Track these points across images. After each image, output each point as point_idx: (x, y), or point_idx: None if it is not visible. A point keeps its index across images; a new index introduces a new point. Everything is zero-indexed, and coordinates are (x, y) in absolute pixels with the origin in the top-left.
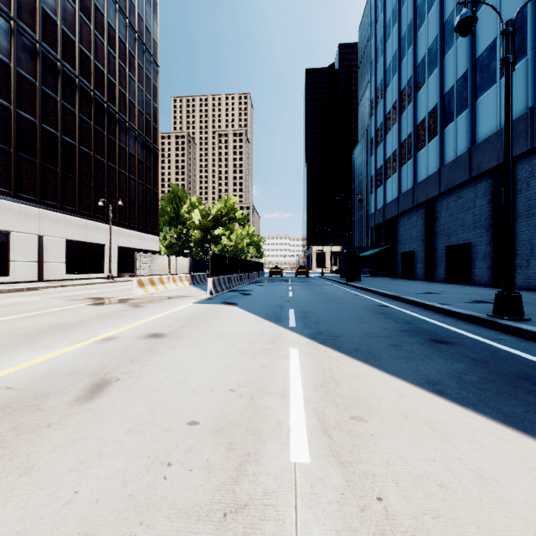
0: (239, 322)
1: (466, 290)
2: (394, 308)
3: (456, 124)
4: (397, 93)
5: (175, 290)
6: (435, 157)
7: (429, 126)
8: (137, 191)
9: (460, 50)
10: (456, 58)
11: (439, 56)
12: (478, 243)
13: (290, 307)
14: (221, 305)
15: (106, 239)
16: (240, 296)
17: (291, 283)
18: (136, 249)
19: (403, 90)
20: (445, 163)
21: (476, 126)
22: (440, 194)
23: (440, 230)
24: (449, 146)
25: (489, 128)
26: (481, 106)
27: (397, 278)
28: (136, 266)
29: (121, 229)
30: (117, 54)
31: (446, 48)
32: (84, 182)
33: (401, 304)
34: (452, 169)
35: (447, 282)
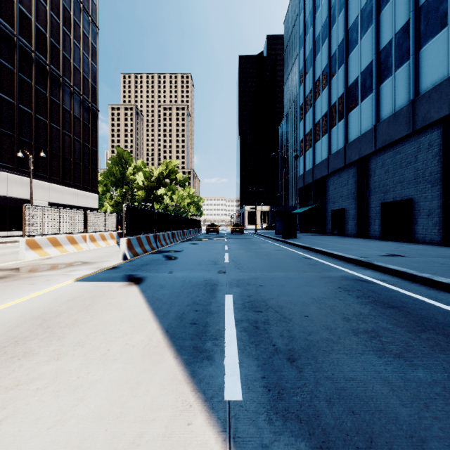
0: (90, 369)
1: (424, 249)
2: (388, 288)
3: (395, 78)
4: (327, 59)
5: (88, 251)
6: (369, 115)
7: (362, 85)
8: (73, 147)
9: (399, 2)
10: (395, 10)
11: (374, 13)
12: (421, 199)
13: (226, 289)
14: (116, 284)
15: (34, 194)
16: (160, 262)
17: (226, 240)
18: (71, 206)
19: (333, 55)
20: (382, 120)
21: (419, 77)
22: (375, 151)
23: (374, 187)
24: (386, 101)
25: (437, 76)
26: (426, 54)
27: (326, 234)
28: (26, 223)
29: (53, 185)
30: (48, 4)
31: (383, 3)
32: (4, 133)
33: (384, 276)
34: (390, 124)
35: (383, 239)
